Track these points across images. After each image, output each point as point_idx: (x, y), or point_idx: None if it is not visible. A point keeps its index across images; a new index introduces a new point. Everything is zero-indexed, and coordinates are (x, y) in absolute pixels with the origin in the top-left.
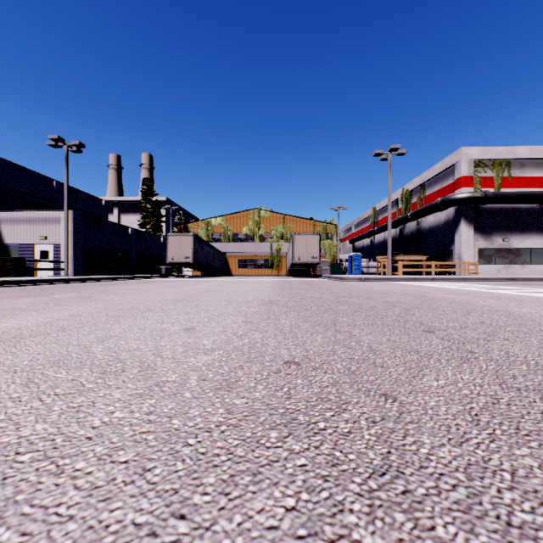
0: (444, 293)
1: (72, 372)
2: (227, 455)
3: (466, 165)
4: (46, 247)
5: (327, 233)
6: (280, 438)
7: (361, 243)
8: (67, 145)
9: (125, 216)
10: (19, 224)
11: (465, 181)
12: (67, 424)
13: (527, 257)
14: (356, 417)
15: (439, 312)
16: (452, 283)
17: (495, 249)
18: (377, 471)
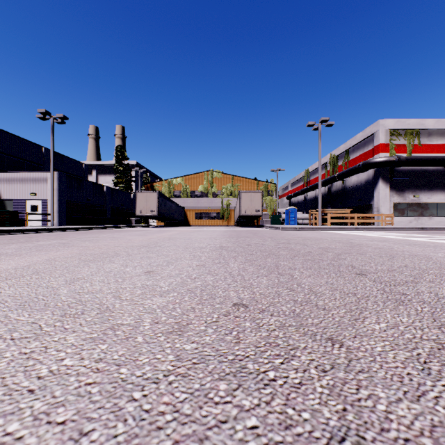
0: (367, 240)
1: (34, 314)
2: (173, 413)
3: (383, 134)
4: (35, 202)
5: (268, 191)
6: (229, 391)
7: (296, 199)
8: (53, 117)
9: (102, 177)
10: (14, 183)
11: (382, 148)
12: (13, 374)
13: (433, 210)
14: (306, 364)
15: (367, 257)
16: (373, 232)
17: (407, 204)
18: (336, 435)
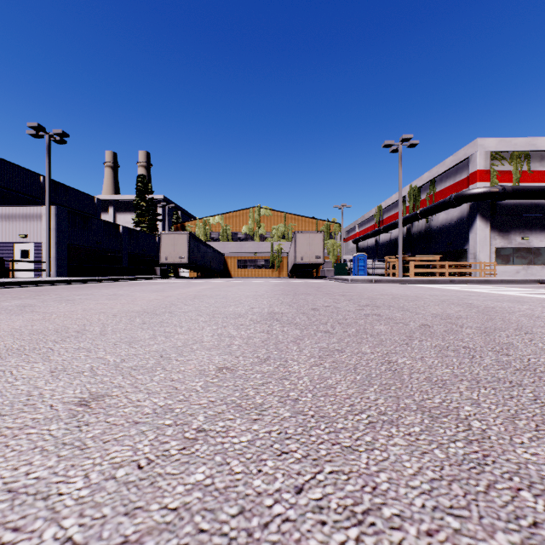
0: (490, 299)
1: None
2: None
3: (482, 157)
4: (26, 246)
5: (331, 233)
6: None
7: (364, 243)
8: (49, 134)
9: (120, 215)
10: None
11: (481, 175)
12: None
13: None
14: None
15: None
16: (477, 286)
17: (513, 249)
18: None
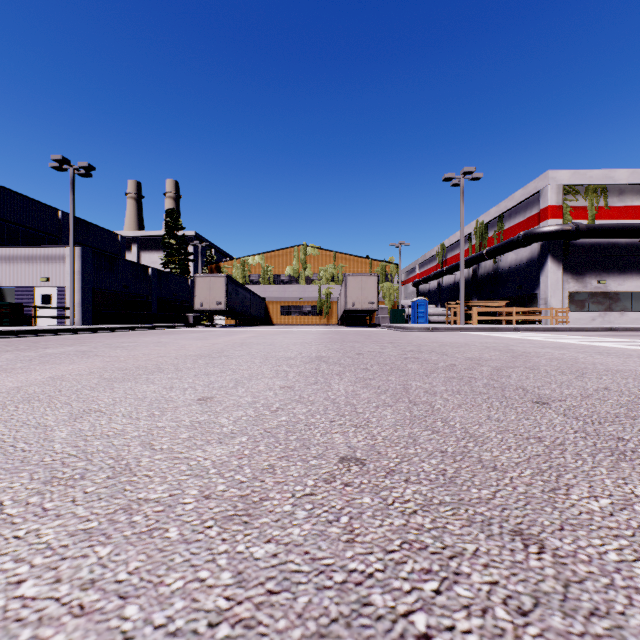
0: (535, 346)
1: None
2: None
3: (554, 191)
4: (48, 290)
5: (387, 274)
6: None
7: (426, 286)
8: (73, 167)
9: (145, 254)
10: (16, 263)
11: (553, 212)
12: None
13: (627, 303)
14: (484, 595)
15: (542, 373)
16: (540, 334)
17: (588, 293)
18: None
